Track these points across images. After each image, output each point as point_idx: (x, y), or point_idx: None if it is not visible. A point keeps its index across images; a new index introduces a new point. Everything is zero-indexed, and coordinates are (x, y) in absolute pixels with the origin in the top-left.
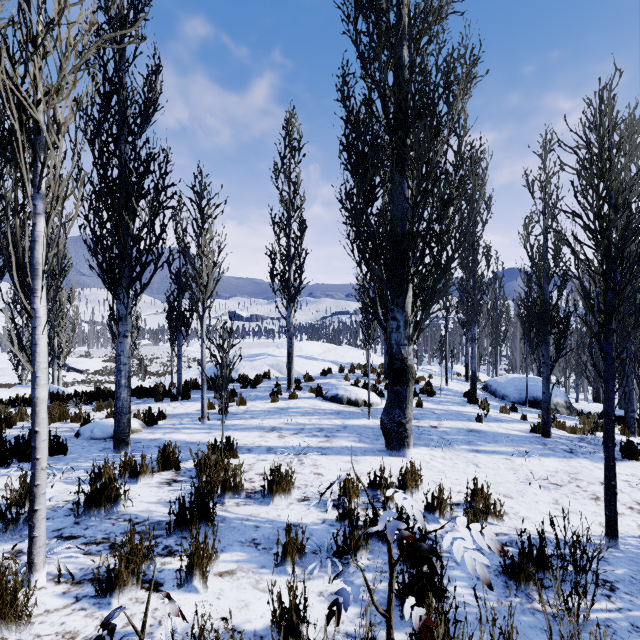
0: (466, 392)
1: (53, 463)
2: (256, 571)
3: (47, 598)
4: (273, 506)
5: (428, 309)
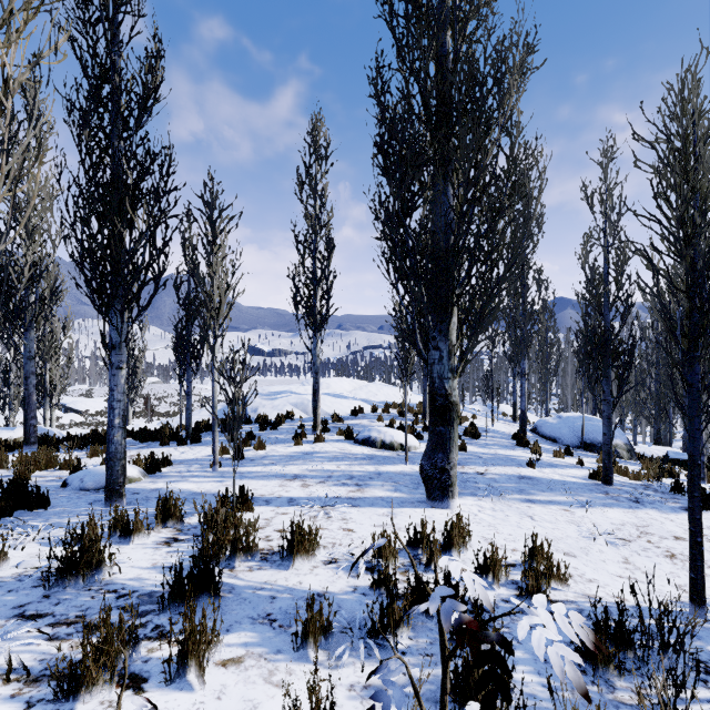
0: (515, 434)
1: (30, 519)
2: (270, 658)
3: None
4: (293, 570)
5: (476, 337)
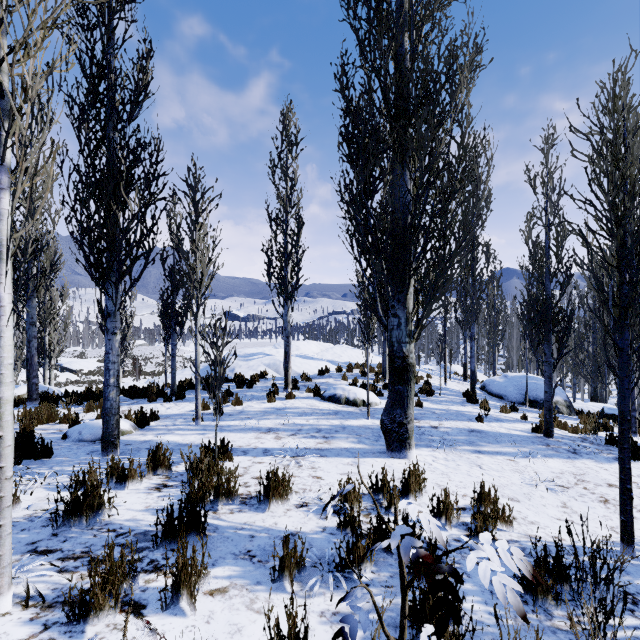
0: (465, 391)
1: (36, 467)
2: (251, 588)
3: (11, 626)
4: (269, 513)
5: (430, 305)
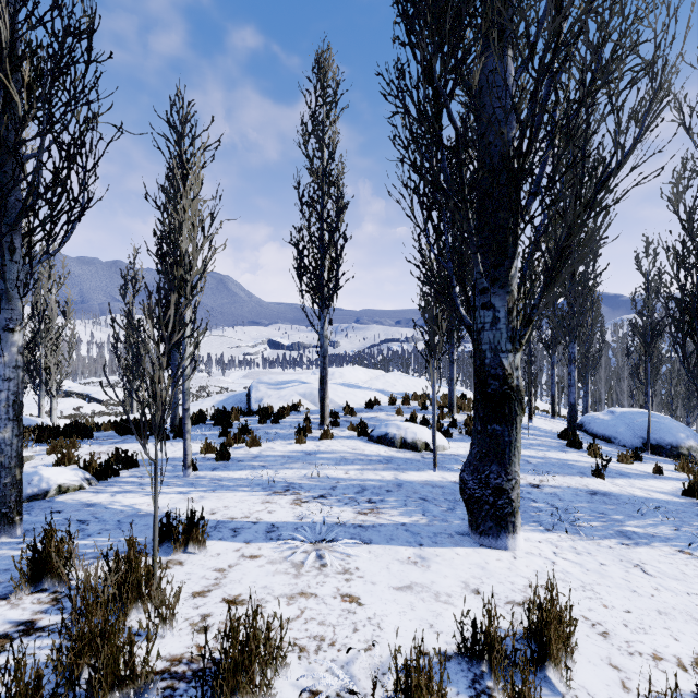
0: (562, 432)
1: None
2: None
3: None
4: None
5: (553, 285)
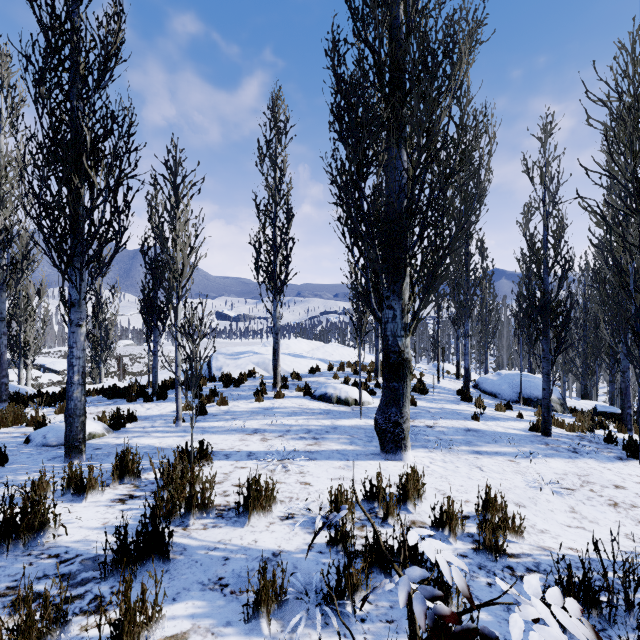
0: (459, 390)
1: None
2: (217, 632)
3: None
4: (249, 528)
5: (428, 296)
